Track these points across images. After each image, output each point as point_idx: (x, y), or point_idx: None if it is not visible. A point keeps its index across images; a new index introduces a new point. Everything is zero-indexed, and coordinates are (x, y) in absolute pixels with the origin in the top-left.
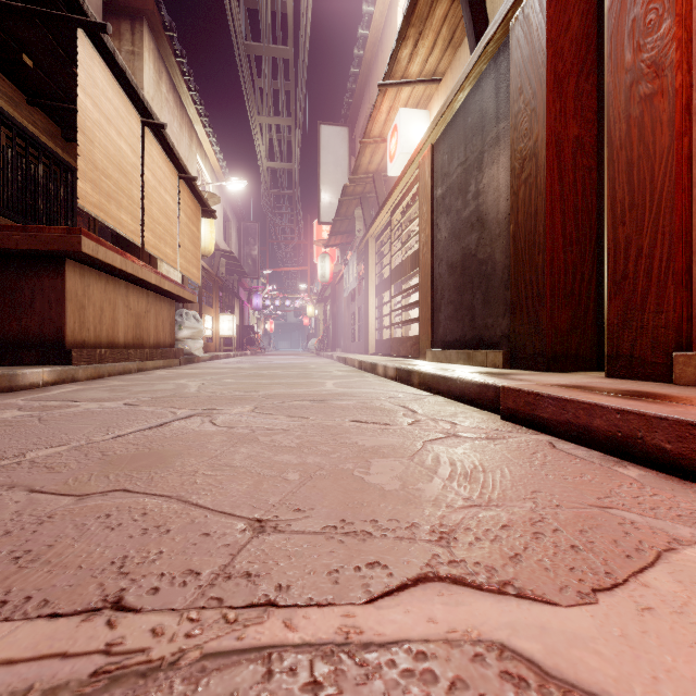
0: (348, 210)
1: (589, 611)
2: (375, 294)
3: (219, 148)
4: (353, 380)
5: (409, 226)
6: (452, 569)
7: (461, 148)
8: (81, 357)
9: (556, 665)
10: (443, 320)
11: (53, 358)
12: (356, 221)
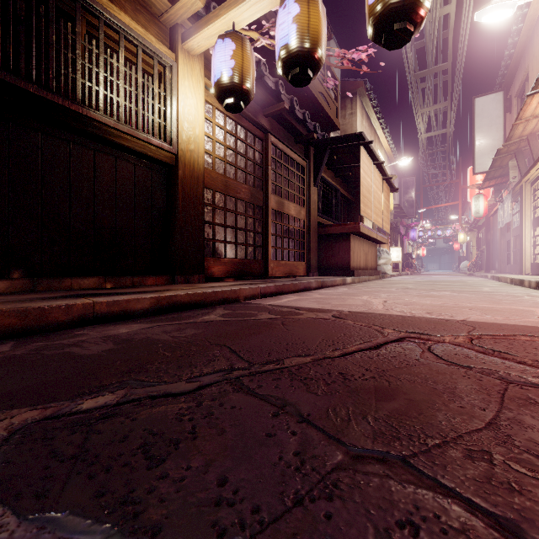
0: (502, 162)
1: (538, 309)
2: (530, 226)
3: (390, 138)
4: (503, 288)
5: None
6: (515, 306)
7: None
8: (355, 273)
9: (525, 309)
10: None
11: (347, 273)
12: (510, 170)
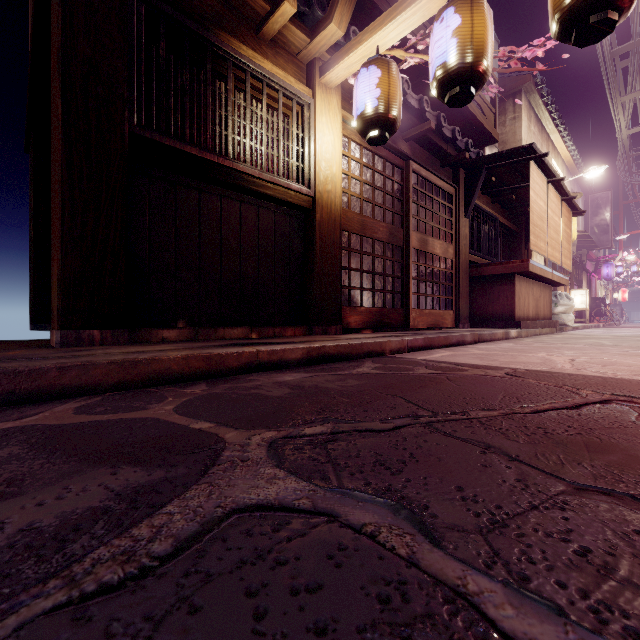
0: None
1: None
2: None
3: (571, 142)
4: None
5: None
6: None
7: None
8: (522, 325)
9: None
10: None
11: (511, 325)
12: None
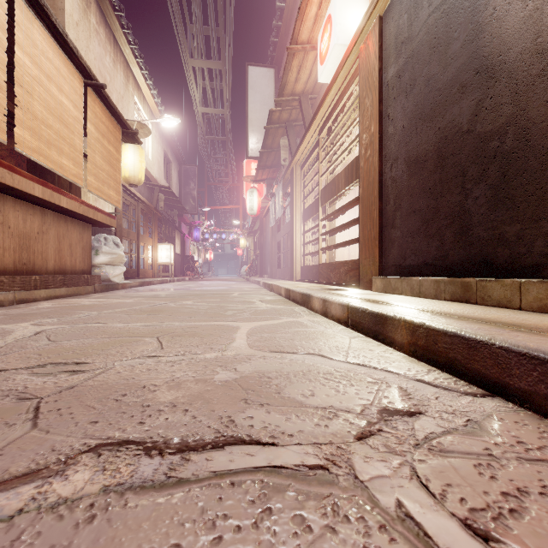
0: (274, 141)
1: None
2: (301, 220)
3: (156, 92)
4: (281, 321)
5: (343, 136)
6: None
7: None
8: None
9: None
10: (398, 237)
11: None
12: (281, 150)
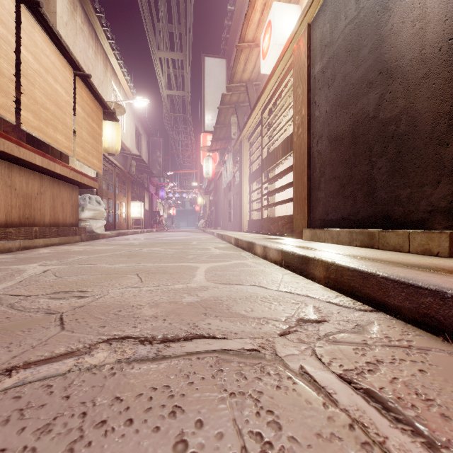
0: (226, 118)
1: None
2: (247, 183)
3: (129, 77)
4: (231, 263)
5: (280, 117)
6: None
7: (351, 3)
8: None
9: None
10: (323, 198)
11: None
12: (232, 126)
